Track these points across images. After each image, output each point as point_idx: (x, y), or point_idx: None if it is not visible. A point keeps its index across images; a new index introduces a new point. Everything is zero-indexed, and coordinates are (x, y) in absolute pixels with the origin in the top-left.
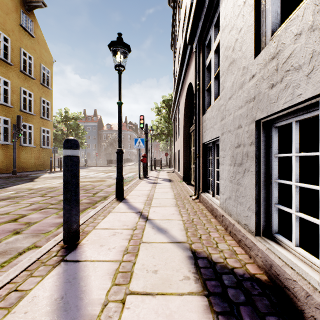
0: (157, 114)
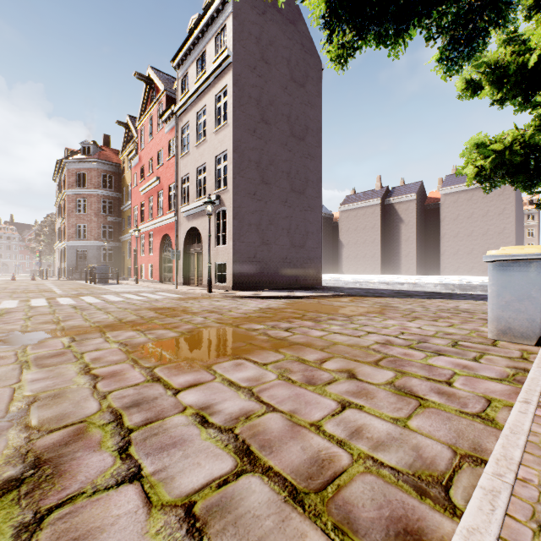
0: (39, 231)
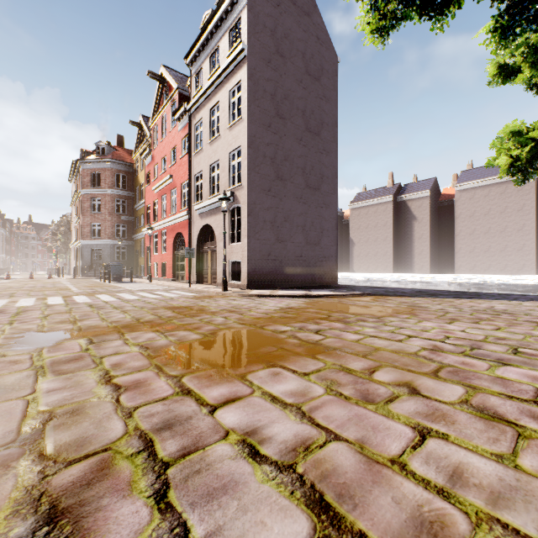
0: (55, 230)
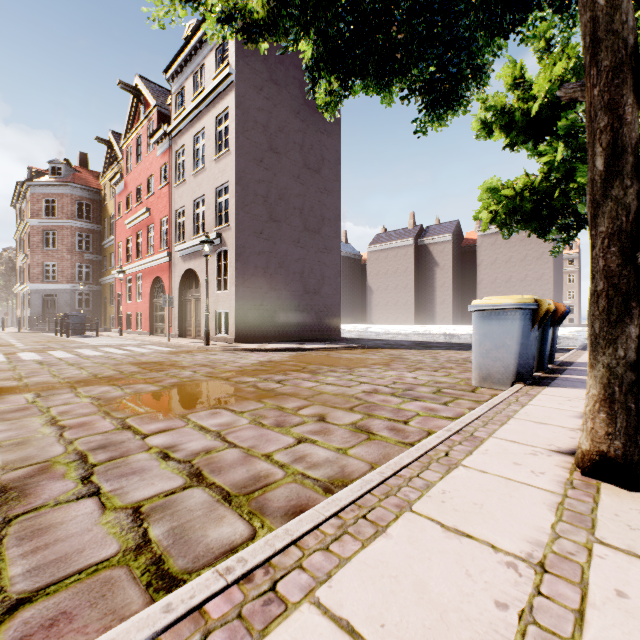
0: None
